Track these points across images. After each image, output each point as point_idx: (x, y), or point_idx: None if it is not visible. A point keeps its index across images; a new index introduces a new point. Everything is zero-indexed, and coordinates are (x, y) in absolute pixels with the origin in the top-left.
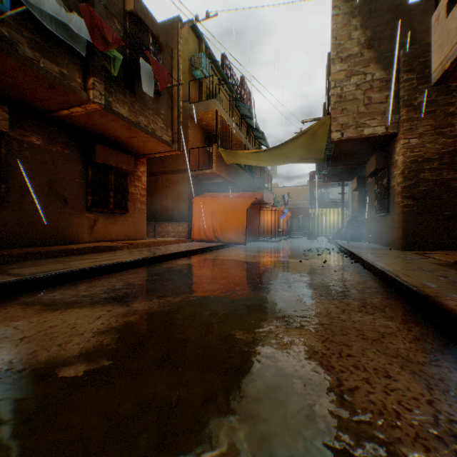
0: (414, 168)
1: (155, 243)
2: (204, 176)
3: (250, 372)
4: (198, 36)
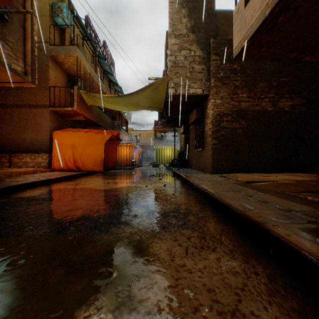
0: (219, 119)
1: (3, 174)
2: (66, 113)
3: None
4: None
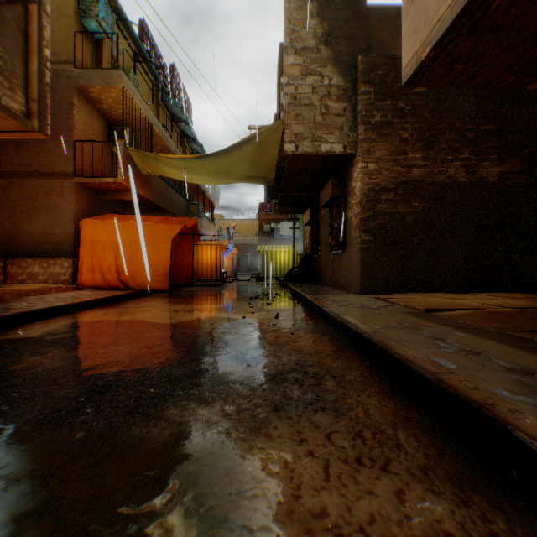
0: (373, 197)
1: None
2: (105, 188)
3: None
4: None
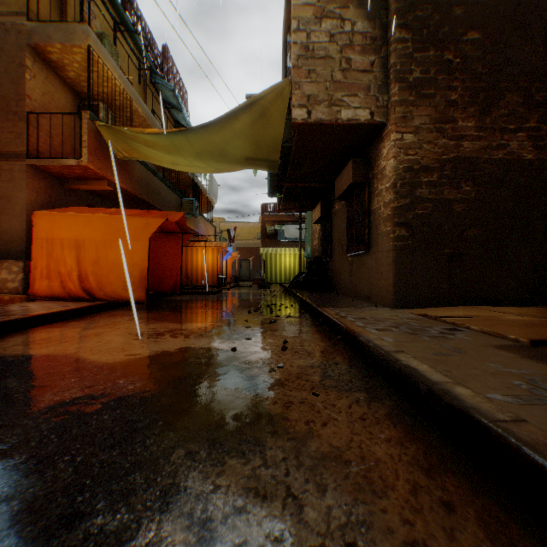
0: (410, 179)
1: None
2: (70, 174)
3: None
4: None
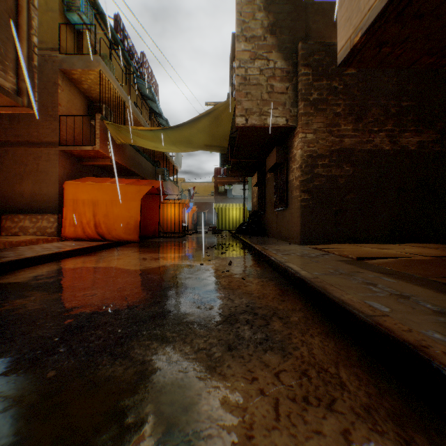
0: (311, 163)
1: None
2: (85, 155)
3: None
4: None
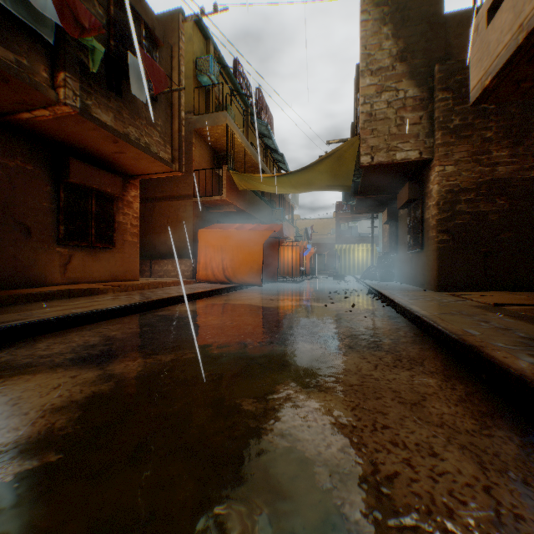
0: (450, 198)
1: (150, 284)
2: (212, 204)
3: (259, 459)
4: (205, 34)
